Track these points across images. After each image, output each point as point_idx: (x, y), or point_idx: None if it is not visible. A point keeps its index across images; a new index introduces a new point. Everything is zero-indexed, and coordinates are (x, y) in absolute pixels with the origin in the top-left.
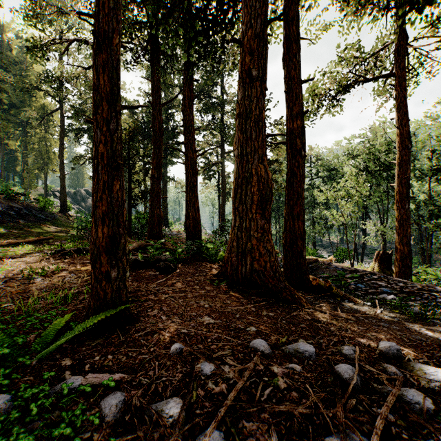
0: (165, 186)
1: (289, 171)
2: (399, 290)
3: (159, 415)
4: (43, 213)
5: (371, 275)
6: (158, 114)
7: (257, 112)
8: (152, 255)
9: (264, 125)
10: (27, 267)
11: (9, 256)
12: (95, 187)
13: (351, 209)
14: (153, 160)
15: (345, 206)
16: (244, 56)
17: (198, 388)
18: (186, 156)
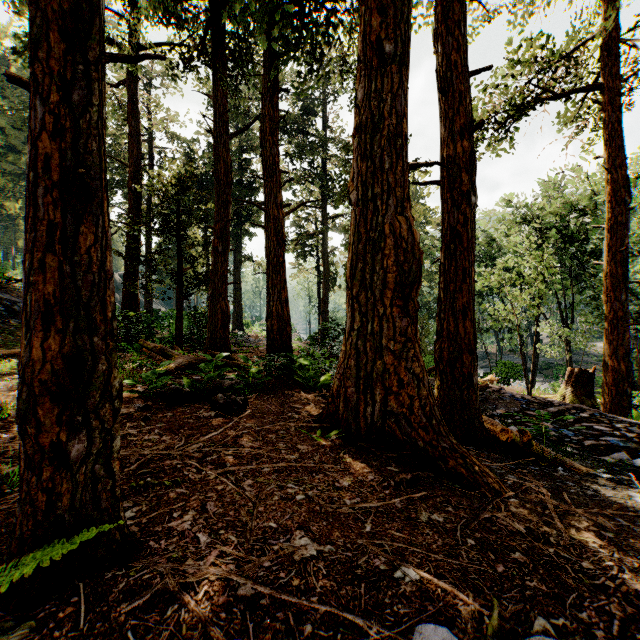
0: (238, 268)
1: (446, 231)
2: (637, 441)
3: None
4: None
5: (578, 412)
6: (223, 150)
7: (393, 120)
8: (208, 378)
9: (405, 145)
10: None
11: None
12: (29, 236)
13: (529, 302)
14: (215, 224)
15: (519, 297)
16: (369, 19)
17: None
18: (266, 215)
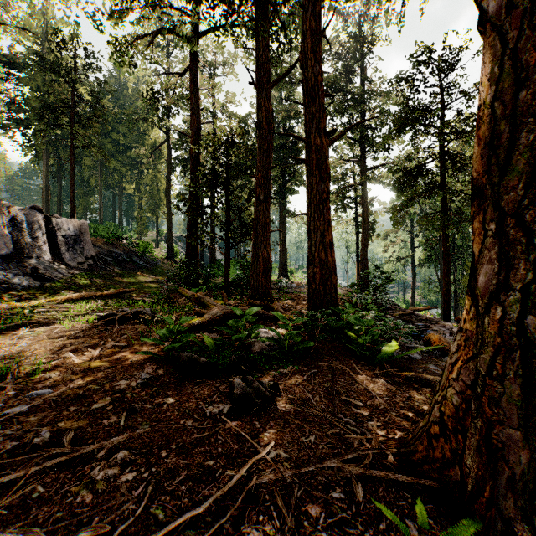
0: (283, 223)
1: None
2: None
3: None
4: (144, 259)
5: None
6: (264, 100)
7: None
8: (236, 338)
9: None
10: (17, 352)
11: (44, 320)
12: None
13: None
14: (257, 173)
15: None
16: None
17: None
18: (307, 146)
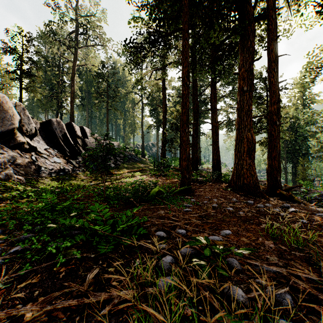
0: (199, 138)
1: (269, 133)
2: None
3: (203, 202)
4: (136, 157)
5: None
6: (196, 100)
7: (247, 107)
8: (195, 177)
9: (251, 113)
10: (147, 179)
11: (136, 175)
12: (182, 150)
13: None
14: (193, 127)
15: None
16: (240, 81)
17: (212, 201)
18: (212, 125)
